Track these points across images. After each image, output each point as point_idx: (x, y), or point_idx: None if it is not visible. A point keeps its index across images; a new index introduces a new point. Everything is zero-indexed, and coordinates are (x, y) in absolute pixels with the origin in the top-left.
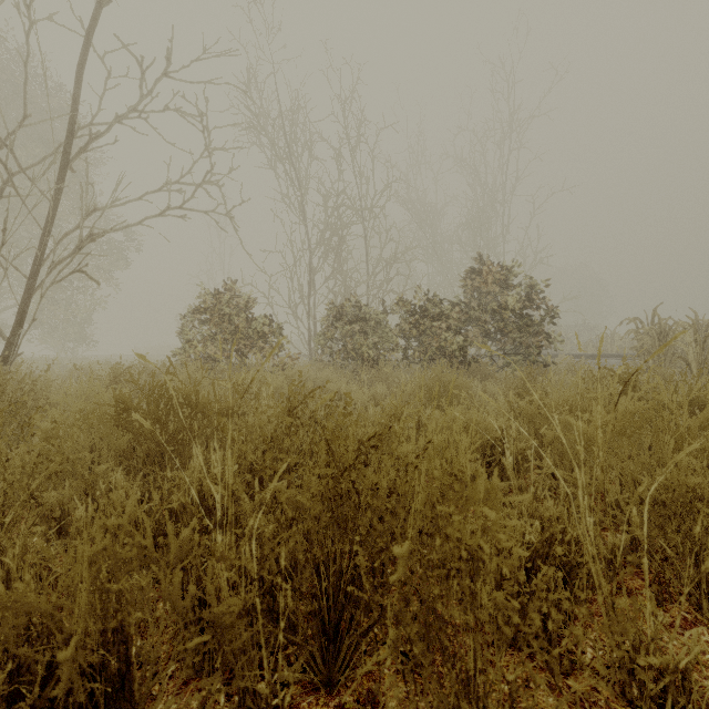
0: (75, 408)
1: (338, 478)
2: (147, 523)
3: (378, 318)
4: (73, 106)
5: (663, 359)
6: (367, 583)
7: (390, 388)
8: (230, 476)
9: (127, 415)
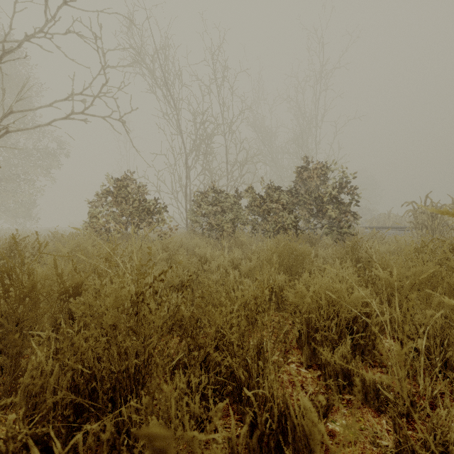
0: None
1: None
2: None
3: (234, 201)
4: None
5: (434, 230)
6: None
7: (244, 252)
8: None
9: None
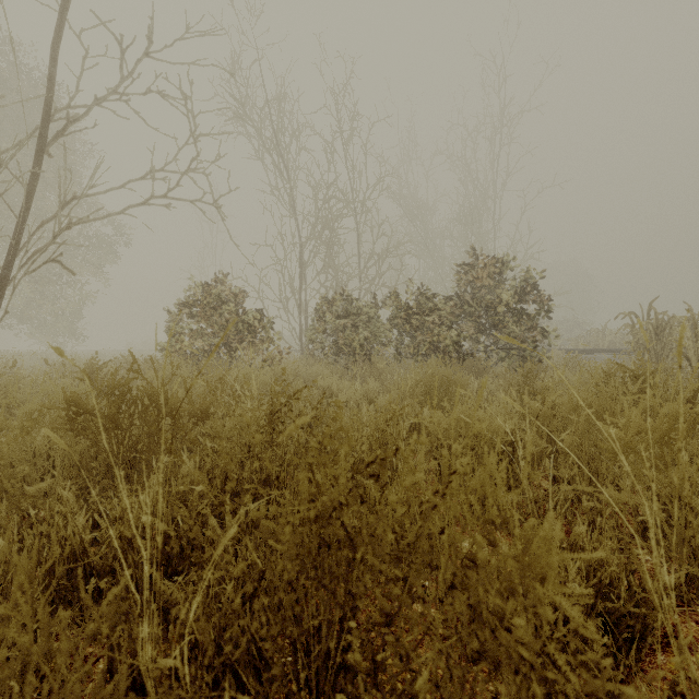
0: (23, 411)
1: (323, 521)
2: (25, 609)
3: (370, 312)
4: (50, 88)
5: (659, 354)
6: (366, 695)
7: (383, 384)
8: (180, 512)
9: (85, 419)
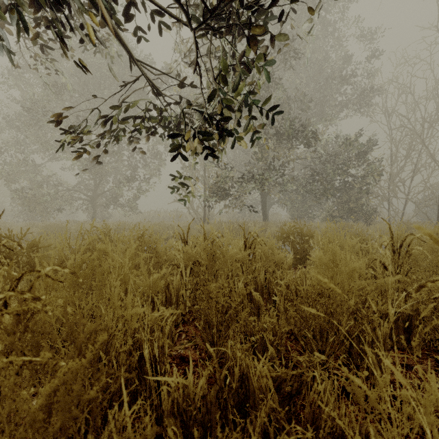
0: None
1: None
2: None
3: None
4: None
5: None
6: None
7: None
8: None
9: None
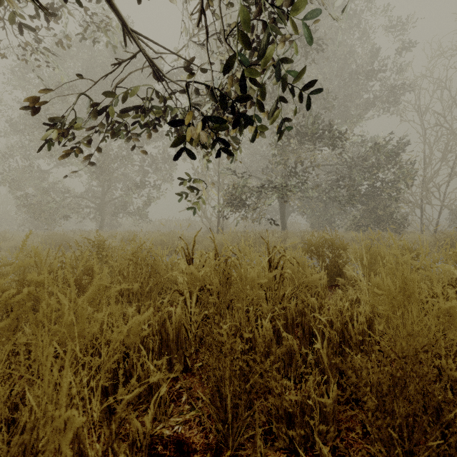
0: None
1: None
2: None
3: None
4: None
5: None
6: None
7: None
8: None
9: None
